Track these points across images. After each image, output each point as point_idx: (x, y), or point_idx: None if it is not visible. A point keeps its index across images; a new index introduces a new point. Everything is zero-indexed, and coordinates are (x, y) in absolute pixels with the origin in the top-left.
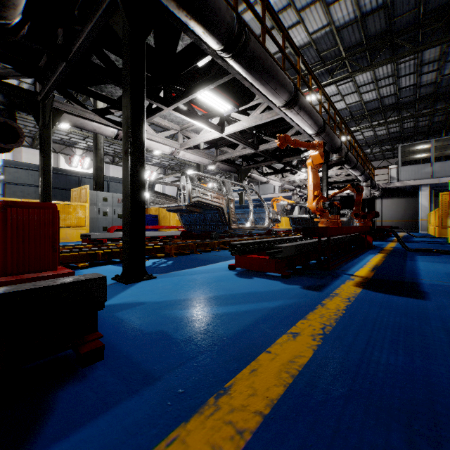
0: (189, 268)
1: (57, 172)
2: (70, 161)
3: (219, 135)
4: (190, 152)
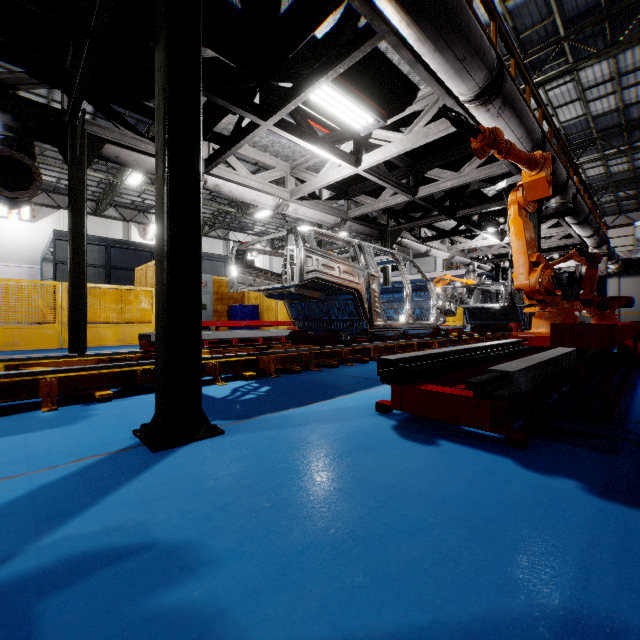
0: (297, 405)
1: (123, 246)
2: (144, 232)
3: (351, 171)
4: (305, 205)
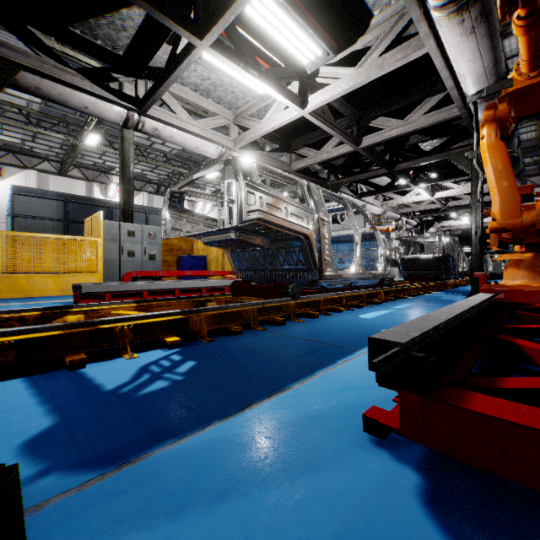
0: (226, 411)
1: (81, 202)
2: (106, 191)
3: (297, 113)
4: (249, 156)
